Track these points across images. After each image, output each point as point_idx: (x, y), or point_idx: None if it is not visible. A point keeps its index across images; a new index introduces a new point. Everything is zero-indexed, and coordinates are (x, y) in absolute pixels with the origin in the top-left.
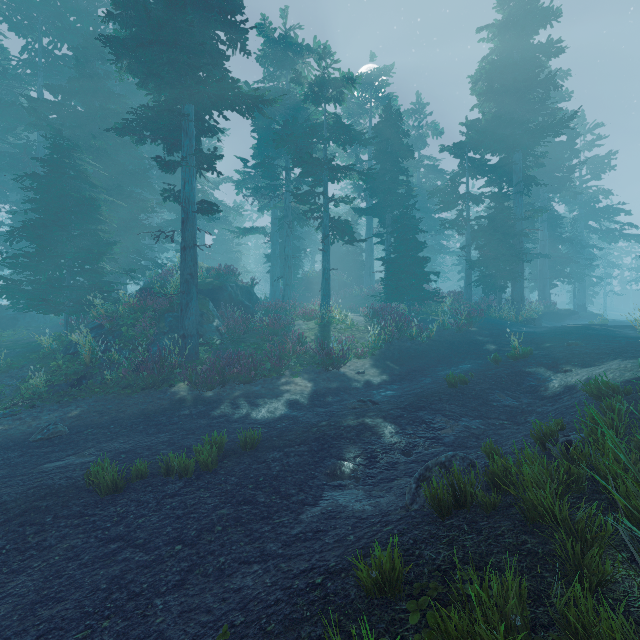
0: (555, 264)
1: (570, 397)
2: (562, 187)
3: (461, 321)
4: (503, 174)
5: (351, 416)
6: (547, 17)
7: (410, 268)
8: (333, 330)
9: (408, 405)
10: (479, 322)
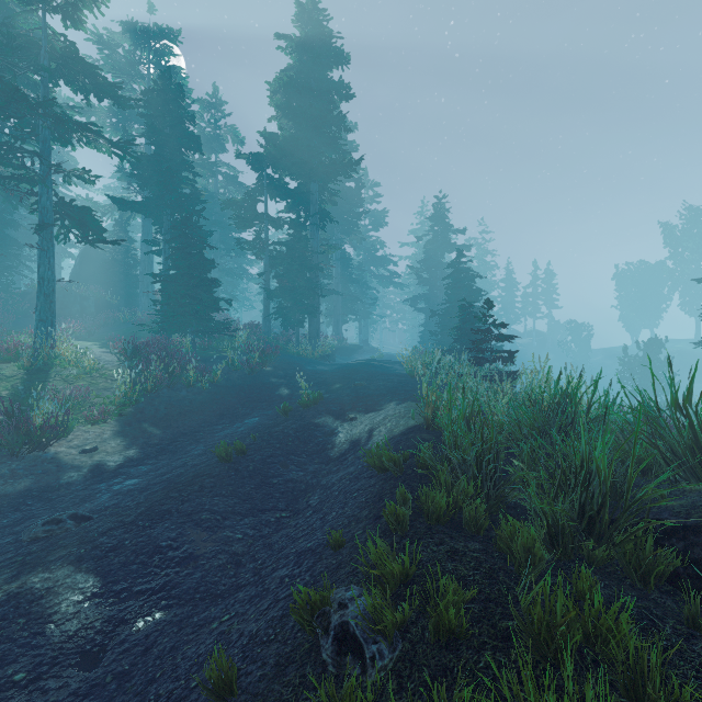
0: (346, 302)
1: (355, 457)
2: (352, 231)
3: (255, 360)
4: (301, 202)
5: (5, 573)
6: (339, 57)
7: (195, 291)
8: (55, 378)
9: (143, 514)
10: (276, 360)
